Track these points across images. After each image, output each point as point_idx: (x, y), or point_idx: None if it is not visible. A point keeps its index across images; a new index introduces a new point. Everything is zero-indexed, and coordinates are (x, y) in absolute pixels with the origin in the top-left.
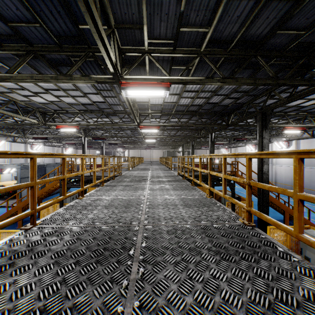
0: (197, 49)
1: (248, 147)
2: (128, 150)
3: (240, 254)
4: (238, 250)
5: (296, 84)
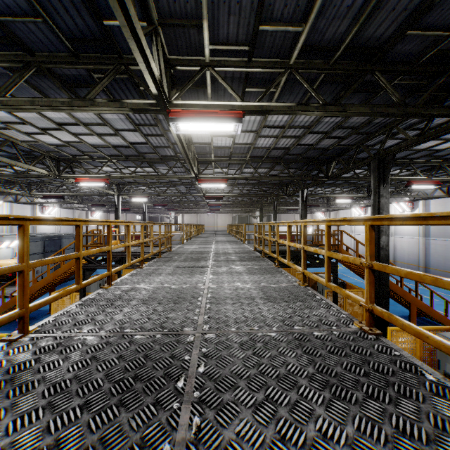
0: (284, 61)
1: (355, 211)
2: (182, 214)
3: (364, 387)
4: (360, 379)
5: (433, 114)
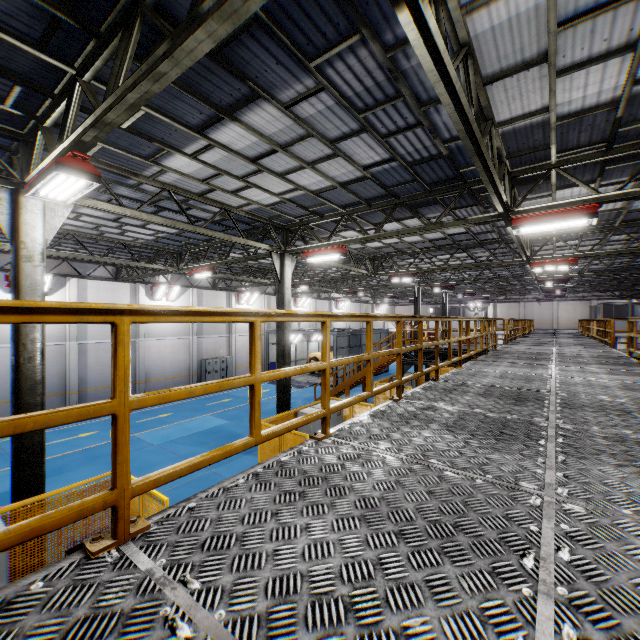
0: None
1: None
2: (494, 304)
3: None
4: None
5: None
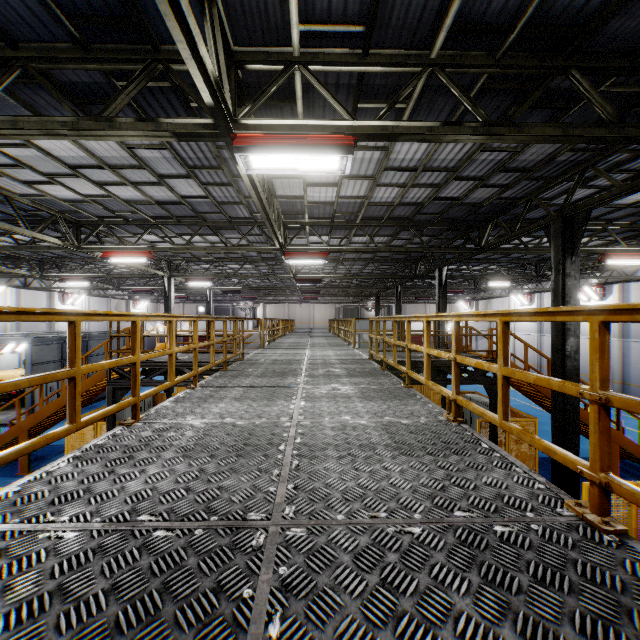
0: (421, 53)
1: (515, 299)
2: (264, 305)
3: None
4: None
5: None
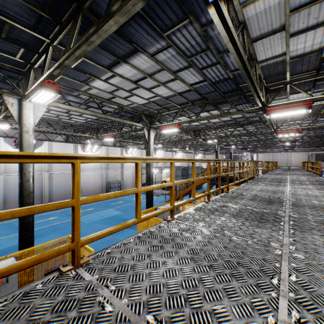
0: None
1: None
2: (257, 154)
3: None
4: None
5: None
